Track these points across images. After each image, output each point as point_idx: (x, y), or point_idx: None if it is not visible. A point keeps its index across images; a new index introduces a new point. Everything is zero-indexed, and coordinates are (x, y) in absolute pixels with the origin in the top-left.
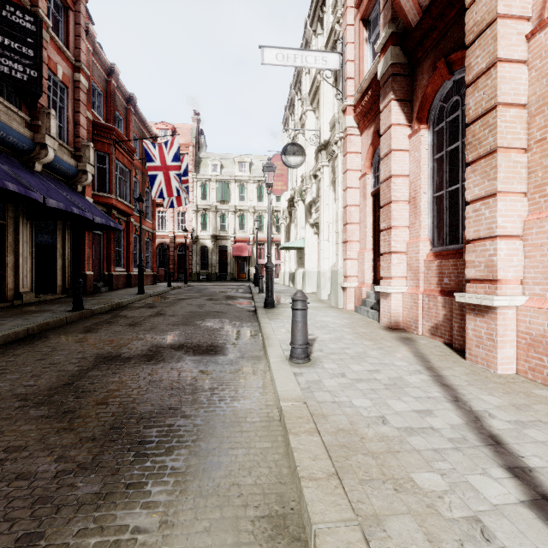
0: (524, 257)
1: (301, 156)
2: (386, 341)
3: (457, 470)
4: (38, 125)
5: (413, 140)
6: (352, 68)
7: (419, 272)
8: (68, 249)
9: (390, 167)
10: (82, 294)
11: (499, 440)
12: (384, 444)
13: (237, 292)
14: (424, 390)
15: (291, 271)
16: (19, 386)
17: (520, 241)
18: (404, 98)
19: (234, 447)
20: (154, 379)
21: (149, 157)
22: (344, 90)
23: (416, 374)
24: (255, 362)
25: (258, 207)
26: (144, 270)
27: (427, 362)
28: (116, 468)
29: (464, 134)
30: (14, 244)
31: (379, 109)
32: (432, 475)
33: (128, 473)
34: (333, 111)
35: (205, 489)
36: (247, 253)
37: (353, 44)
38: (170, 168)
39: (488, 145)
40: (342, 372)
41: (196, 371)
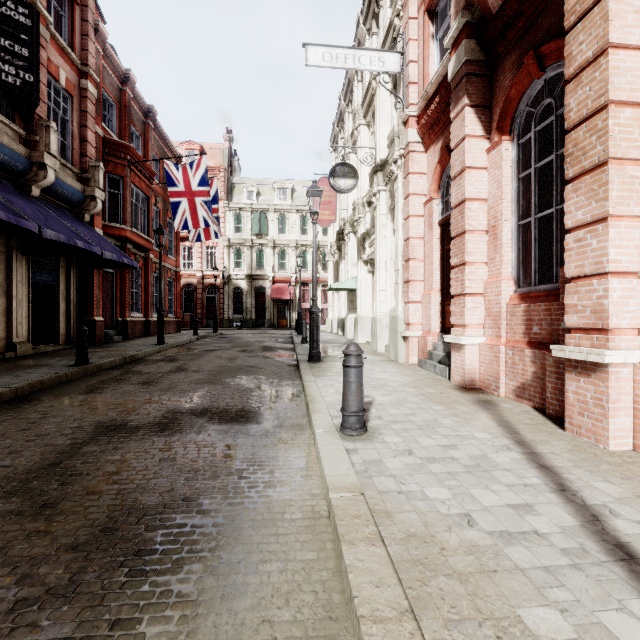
0: None
1: (353, 178)
2: (461, 405)
3: (583, 603)
4: (36, 141)
5: (493, 156)
6: (415, 71)
7: (501, 319)
8: (74, 291)
9: (463, 189)
10: (90, 345)
11: (632, 552)
12: (473, 559)
13: (276, 342)
14: (517, 475)
15: (340, 317)
16: None
17: (637, 278)
18: (481, 103)
19: (266, 559)
20: (166, 457)
21: (171, 181)
22: (405, 97)
23: (504, 451)
24: (297, 433)
25: (301, 241)
26: (166, 315)
27: (516, 434)
28: (100, 595)
29: (559, 146)
30: (7, 284)
31: (449, 119)
32: (549, 612)
33: (115, 602)
34: (391, 125)
35: (222, 630)
36: (288, 296)
37: (416, 42)
38: (196, 194)
39: (596, 155)
40: (409, 449)
41: (221, 445)
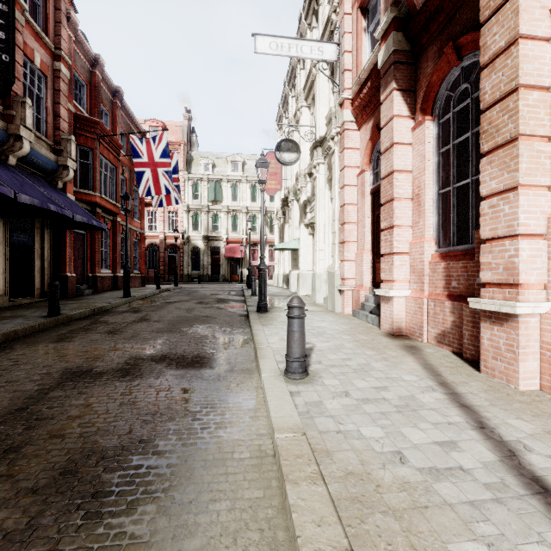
0: (548, 258)
1: (296, 153)
2: (390, 350)
3: (507, 537)
4: (12, 115)
5: (417, 133)
6: (349, 60)
7: (424, 275)
8: (48, 249)
9: (391, 162)
10: (63, 298)
11: (547, 485)
12: (406, 496)
13: (229, 295)
14: (442, 414)
15: (285, 273)
16: None
17: (543, 240)
18: (407, 87)
19: (216, 498)
20: (126, 401)
21: (136, 153)
22: (341, 82)
23: (429, 392)
24: (246, 377)
25: (251, 207)
26: (132, 271)
27: (439, 376)
28: (56, 539)
29: (474, 125)
30: None
31: (379, 101)
32: (477, 547)
33: (70, 546)
34: (329, 106)
35: None
36: (239, 255)
37: (350, 35)
38: (159, 164)
39: (508, 132)
40: (346, 390)
41: (177, 389)
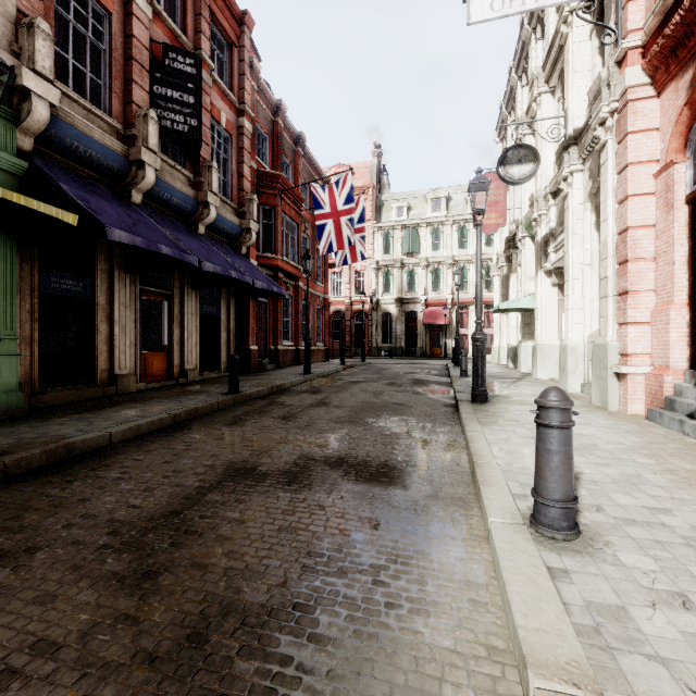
0: None
1: (532, 162)
2: None
3: None
4: (201, 182)
5: None
6: None
7: None
8: (233, 321)
9: None
10: (246, 373)
11: None
12: None
13: (429, 374)
14: None
15: (511, 345)
16: (123, 505)
17: None
18: None
19: None
20: (287, 525)
21: (317, 204)
22: (621, 24)
23: None
24: (458, 512)
25: (458, 257)
26: (314, 343)
27: None
28: None
29: None
30: (180, 316)
31: None
32: None
33: None
34: (592, 77)
35: None
36: (442, 321)
37: None
38: (342, 214)
39: None
40: (680, 592)
41: (354, 517)
